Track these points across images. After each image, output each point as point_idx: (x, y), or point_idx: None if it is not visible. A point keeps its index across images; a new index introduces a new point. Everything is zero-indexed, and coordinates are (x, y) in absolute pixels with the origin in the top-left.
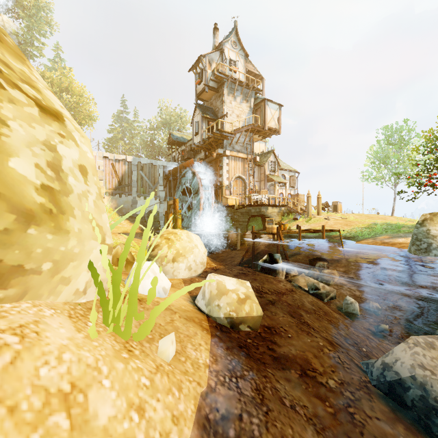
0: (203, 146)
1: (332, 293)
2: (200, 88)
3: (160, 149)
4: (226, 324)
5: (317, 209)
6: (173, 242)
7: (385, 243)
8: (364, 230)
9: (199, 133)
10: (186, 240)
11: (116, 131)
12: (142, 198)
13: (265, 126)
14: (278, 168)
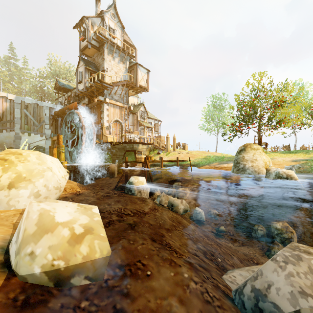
0: (86, 93)
1: (187, 207)
2: (83, 44)
3: (50, 96)
4: (47, 281)
5: (173, 146)
6: (12, 164)
7: (217, 168)
8: (203, 160)
9: (83, 82)
10: (35, 162)
11: (2, 74)
12: (26, 135)
13: (137, 84)
14: (146, 116)
